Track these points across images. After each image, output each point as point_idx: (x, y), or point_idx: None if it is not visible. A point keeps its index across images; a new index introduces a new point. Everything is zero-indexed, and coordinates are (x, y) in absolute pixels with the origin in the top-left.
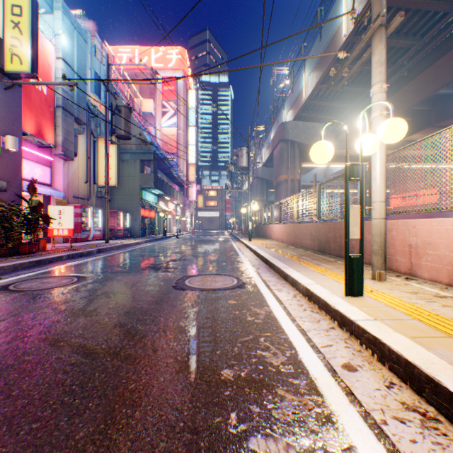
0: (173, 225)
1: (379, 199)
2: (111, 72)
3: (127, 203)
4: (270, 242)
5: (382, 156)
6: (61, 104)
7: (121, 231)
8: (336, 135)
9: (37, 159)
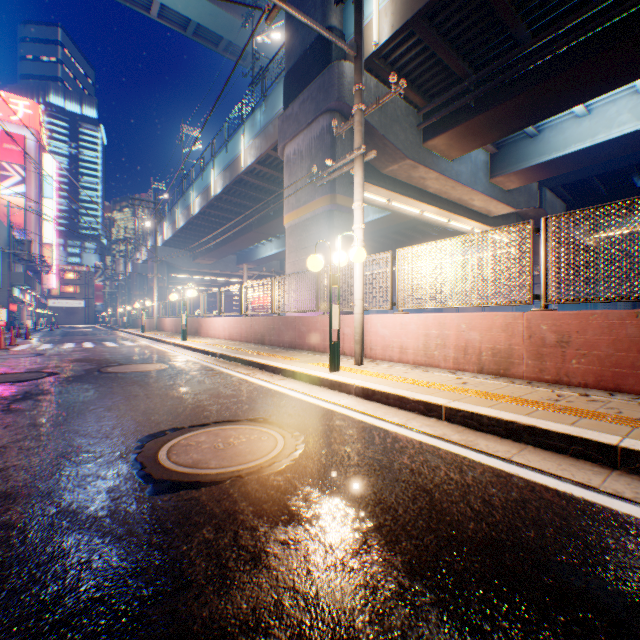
0: (29, 318)
1: (157, 314)
2: None
3: None
4: (140, 329)
5: (157, 304)
6: None
7: None
8: (194, 260)
9: None
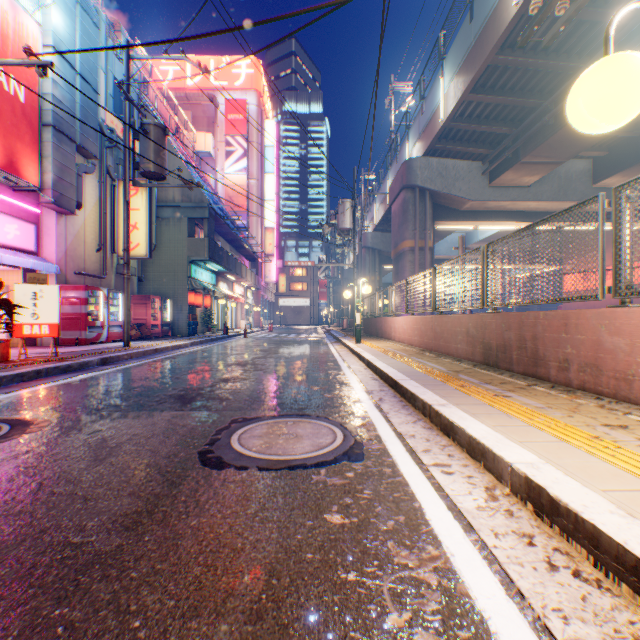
0: (241, 318)
1: None
2: (147, 89)
3: (168, 284)
4: (391, 345)
5: None
6: (52, 121)
7: (157, 326)
8: (490, 179)
9: (11, 210)
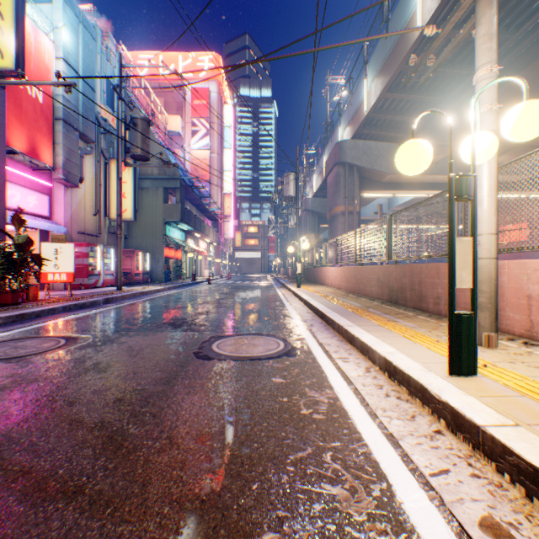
0: (205, 268)
1: (487, 230)
2: (129, 81)
3: (148, 241)
4: (324, 289)
5: (492, 168)
6: (62, 116)
7: (139, 275)
8: None
9: (32, 185)
